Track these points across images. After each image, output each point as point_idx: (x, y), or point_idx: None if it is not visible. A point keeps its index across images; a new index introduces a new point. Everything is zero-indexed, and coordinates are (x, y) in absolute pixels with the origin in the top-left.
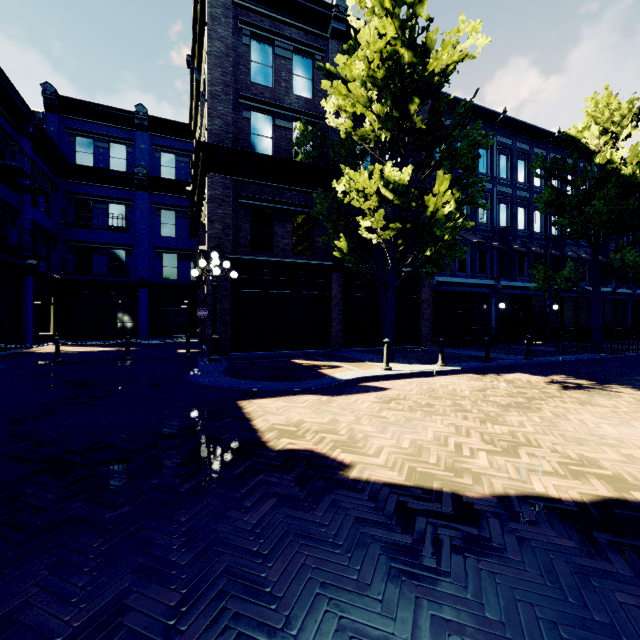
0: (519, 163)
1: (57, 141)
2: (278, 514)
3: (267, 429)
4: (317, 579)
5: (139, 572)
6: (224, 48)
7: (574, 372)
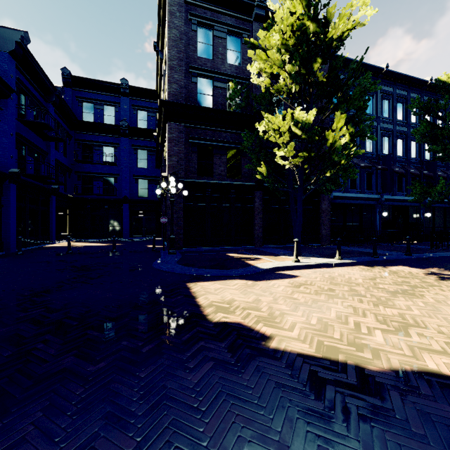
0: (398, 105)
1: (71, 106)
2: (214, 376)
3: (207, 305)
4: (245, 437)
5: (107, 419)
6: (179, 34)
7: (447, 266)
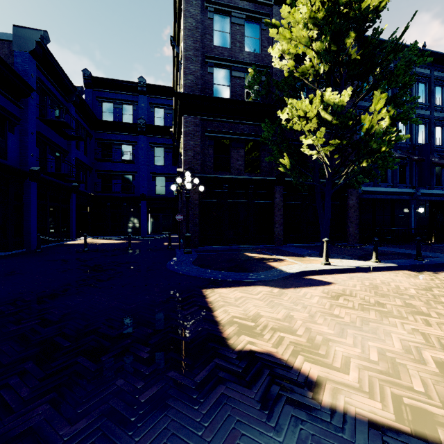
0: (436, 89)
1: (91, 106)
2: None
3: (227, 322)
4: None
5: None
6: (195, 23)
7: None
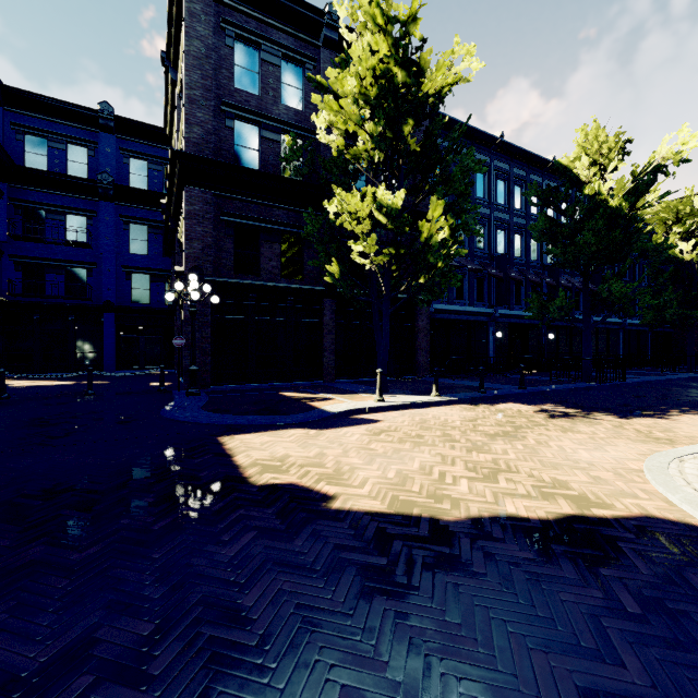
0: (516, 189)
1: (1, 138)
2: (257, 546)
3: (249, 465)
4: (293, 601)
5: (109, 608)
6: (204, 48)
7: (563, 401)
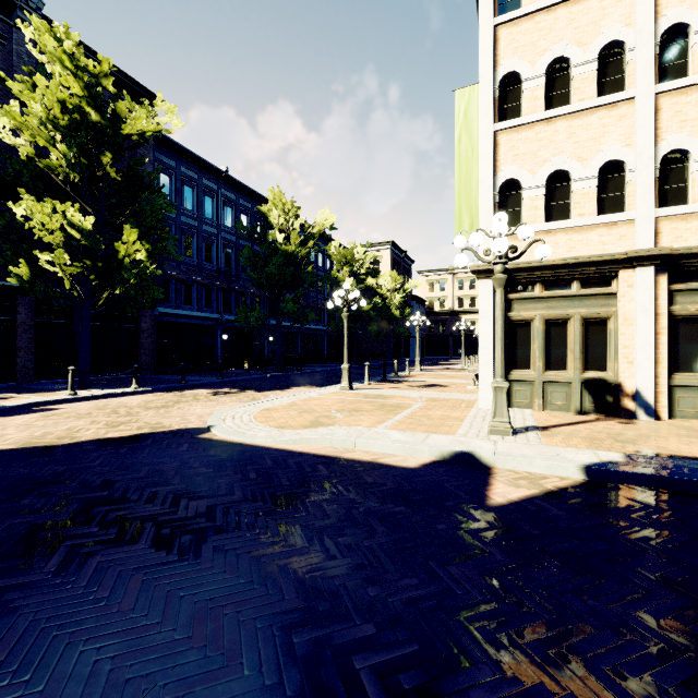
0: (243, 217)
1: None
2: None
3: None
4: None
5: None
6: None
7: (241, 386)
